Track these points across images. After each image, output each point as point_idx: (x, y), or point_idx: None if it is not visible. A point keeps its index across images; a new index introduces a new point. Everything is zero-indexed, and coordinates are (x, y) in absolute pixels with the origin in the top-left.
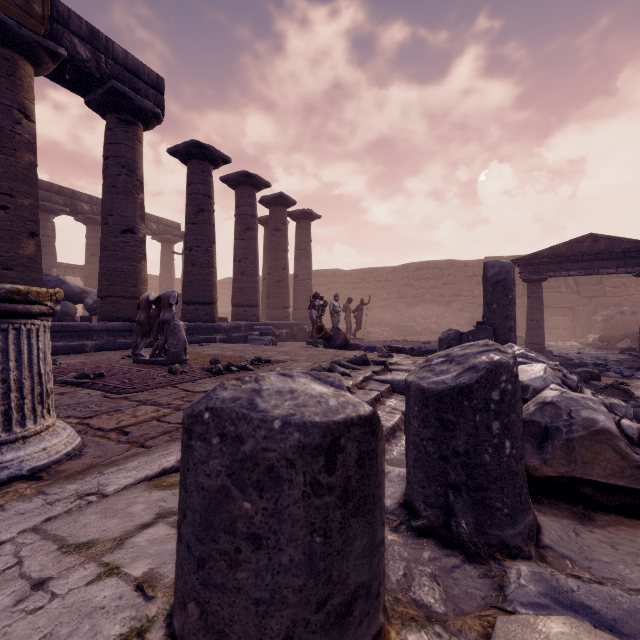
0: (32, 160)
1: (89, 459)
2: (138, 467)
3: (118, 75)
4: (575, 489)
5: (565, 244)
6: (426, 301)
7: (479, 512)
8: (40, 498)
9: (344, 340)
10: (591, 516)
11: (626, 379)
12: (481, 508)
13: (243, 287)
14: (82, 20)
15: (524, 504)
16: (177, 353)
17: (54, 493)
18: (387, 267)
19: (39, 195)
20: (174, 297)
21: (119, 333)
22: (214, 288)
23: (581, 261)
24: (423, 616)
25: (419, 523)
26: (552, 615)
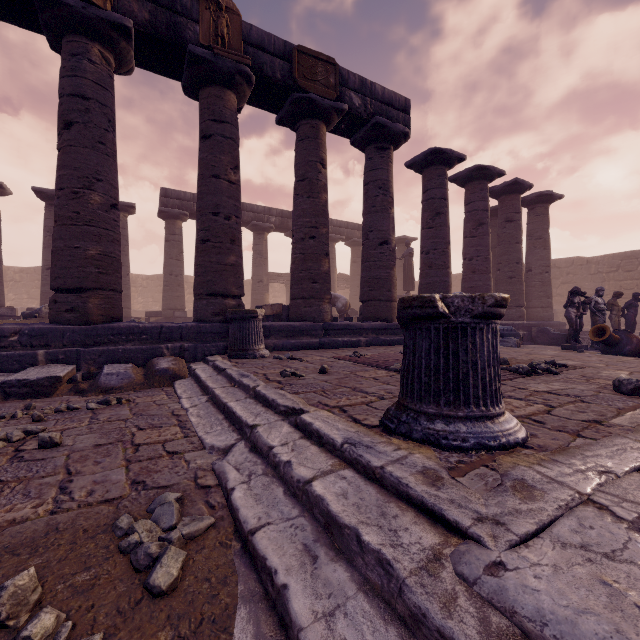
0: (326, 198)
1: (549, 440)
2: (612, 456)
3: (378, 110)
4: None
5: None
6: None
7: None
8: (562, 465)
9: (638, 346)
10: None
11: None
12: None
13: (474, 286)
14: (355, 76)
15: None
16: None
17: (567, 463)
18: None
19: None
20: None
21: (378, 331)
22: (449, 288)
23: None
24: None
25: None
26: None
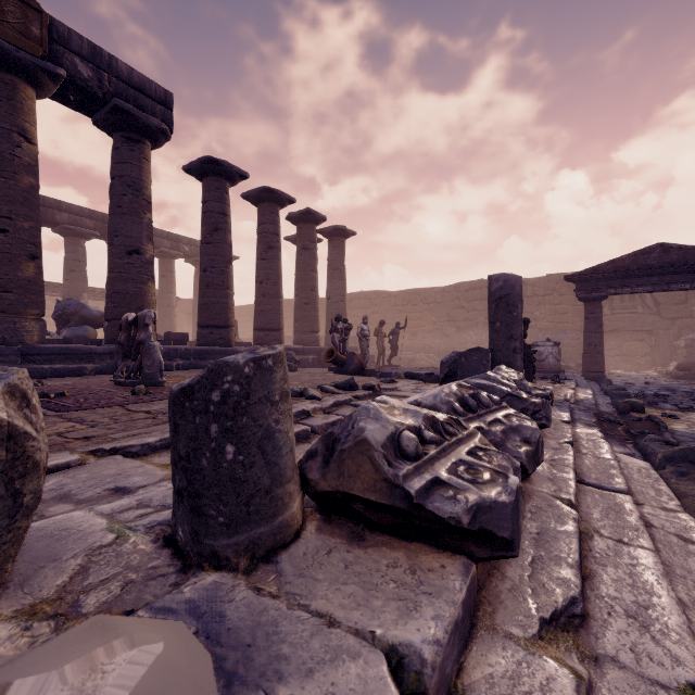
0: (33, 183)
1: None
2: None
3: (122, 93)
4: (349, 506)
5: (629, 256)
6: (479, 325)
7: (194, 520)
8: None
9: (358, 365)
10: (364, 536)
11: (681, 412)
12: (196, 515)
13: (264, 310)
14: (84, 39)
15: (254, 515)
16: (152, 375)
17: None
18: (436, 287)
19: (70, 219)
20: (150, 317)
21: None
22: (230, 311)
23: (647, 275)
24: (54, 613)
25: (168, 533)
26: (166, 619)
